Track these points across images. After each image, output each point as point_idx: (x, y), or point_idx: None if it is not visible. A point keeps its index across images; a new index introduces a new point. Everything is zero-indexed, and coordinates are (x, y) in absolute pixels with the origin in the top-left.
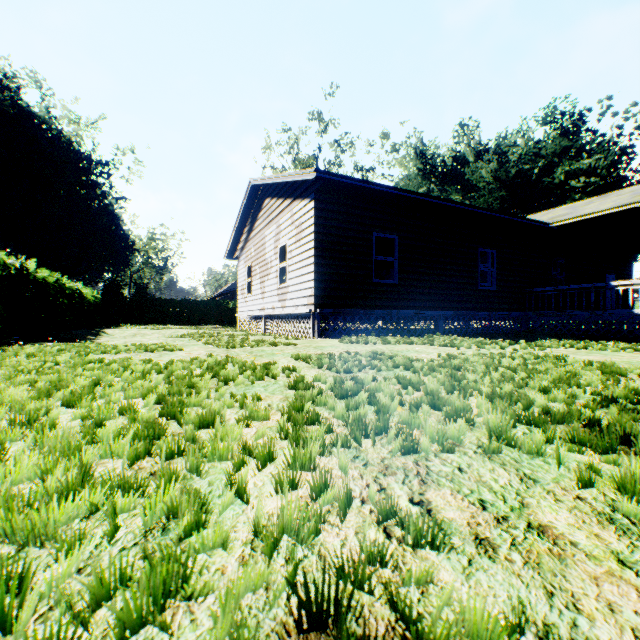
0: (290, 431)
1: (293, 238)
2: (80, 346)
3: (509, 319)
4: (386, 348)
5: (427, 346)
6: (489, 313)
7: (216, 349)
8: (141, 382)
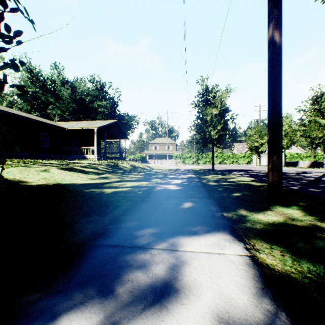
0: None
1: None
2: None
3: (55, 157)
4: None
5: None
6: (46, 155)
7: None
8: None
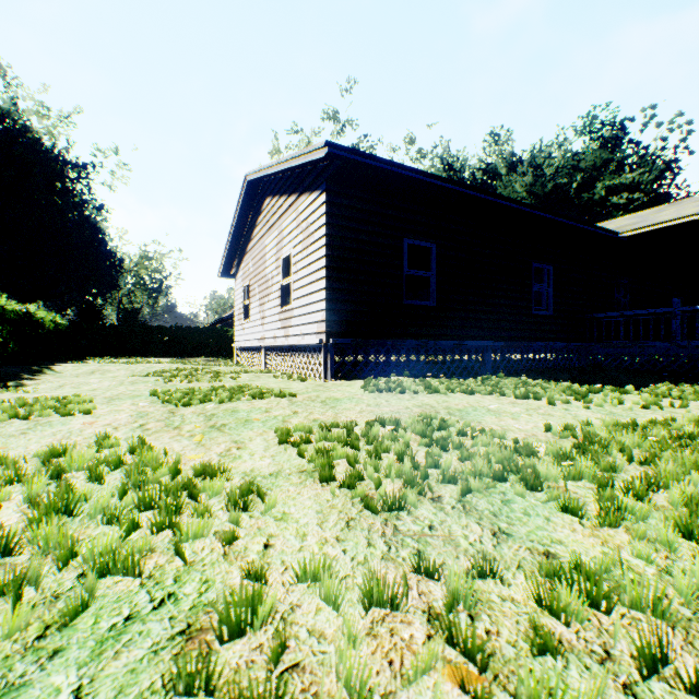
0: None
1: (299, 245)
2: None
3: (567, 351)
4: (437, 403)
5: (496, 397)
6: (545, 344)
7: (156, 408)
8: None
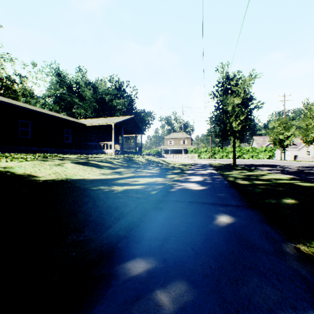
0: None
1: None
2: None
3: (77, 152)
4: None
5: None
6: (69, 150)
7: None
8: None
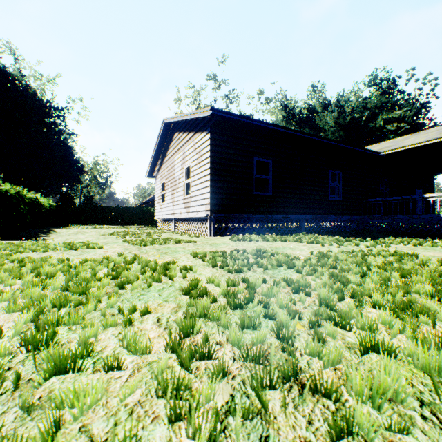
0: (169, 390)
1: (195, 161)
2: (17, 245)
3: (350, 221)
4: (266, 245)
5: (297, 243)
6: (337, 217)
7: (131, 246)
8: (31, 290)
